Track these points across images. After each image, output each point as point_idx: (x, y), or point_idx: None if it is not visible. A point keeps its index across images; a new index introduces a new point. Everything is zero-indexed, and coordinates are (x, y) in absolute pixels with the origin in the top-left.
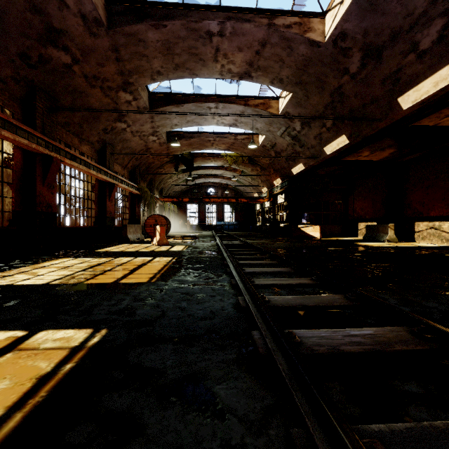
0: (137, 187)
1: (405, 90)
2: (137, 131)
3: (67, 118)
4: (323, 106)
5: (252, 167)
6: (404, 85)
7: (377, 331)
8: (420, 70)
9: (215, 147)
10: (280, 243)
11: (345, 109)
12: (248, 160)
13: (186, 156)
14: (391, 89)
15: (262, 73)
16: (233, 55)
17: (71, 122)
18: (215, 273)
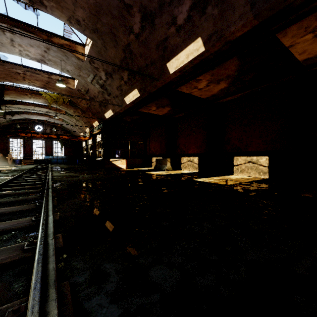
0: None
1: (170, 57)
2: None
3: None
4: (119, 61)
5: (73, 109)
6: (170, 53)
7: None
8: (178, 42)
9: (29, 82)
10: (87, 175)
11: (135, 66)
12: (69, 102)
13: None
14: (162, 55)
15: (55, 4)
16: None
17: None
18: None
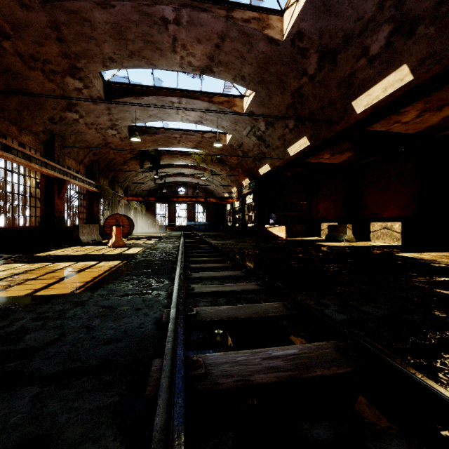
0: (96, 184)
1: (358, 94)
2: (92, 123)
3: (0, 103)
4: (285, 107)
5: (221, 166)
6: (357, 89)
7: (302, 349)
8: (371, 75)
9: (182, 145)
10: (245, 243)
11: (305, 110)
12: (217, 159)
13: (152, 153)
14: (345, 92)
15: (223, 68)
16: (192, 47)
17: (6, 107)
18: (158, 280)
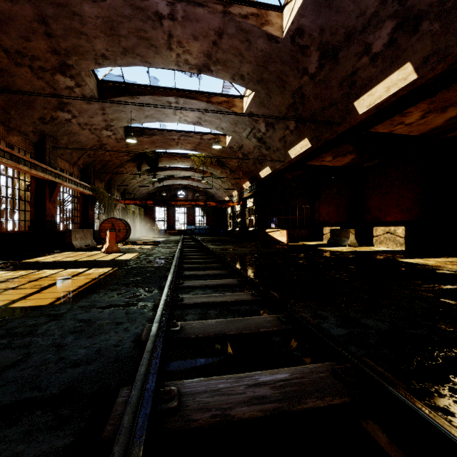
0: (90, 187)
1: (360, 94)
2: (86, 123)
3: None
4: (285, 108)
5: (221, 169)
6: (359, 88)
7: (293, 373)
8: (373, 74)
9: (181, 147)
10: (245, 248)
11: (306, 111)
12: (217, 162)
13: (150, 155)
14: (347, 92)
15: (221, 67)
16: (188, 44)
17: None
18: (147, 289)
